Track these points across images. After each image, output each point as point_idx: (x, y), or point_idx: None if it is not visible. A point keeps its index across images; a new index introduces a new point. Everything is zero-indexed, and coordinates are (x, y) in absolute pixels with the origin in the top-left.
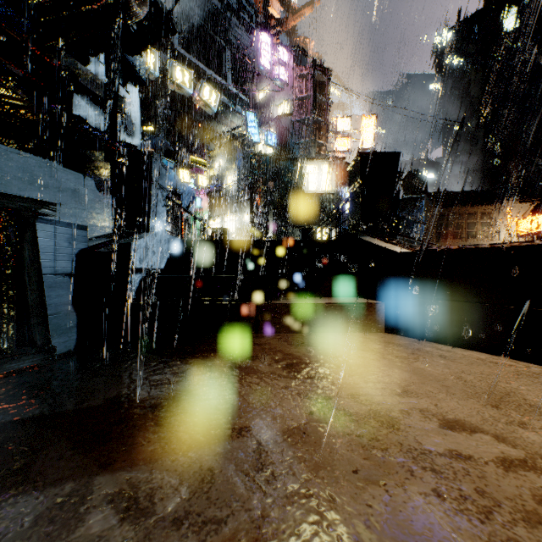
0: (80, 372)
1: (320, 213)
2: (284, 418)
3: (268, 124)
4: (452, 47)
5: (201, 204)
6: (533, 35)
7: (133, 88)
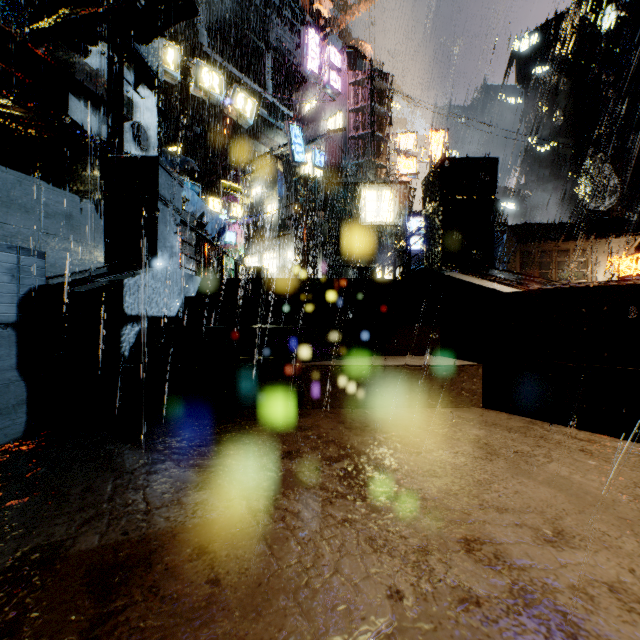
0: (6, 485)
1: (380, 250)
2: (348, 615)
3: (317, 140)
4: (536, 52)
5: (235, 240)
6: (633, 38)
7: (148, 92)
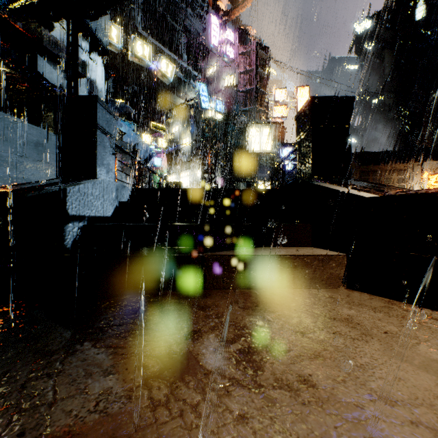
0: None
1: (261, 170)
2: None
3: (217, 94)
4: (369, 34)
5: (161, 163)
6: (437, 23)
7: (98, 57)
